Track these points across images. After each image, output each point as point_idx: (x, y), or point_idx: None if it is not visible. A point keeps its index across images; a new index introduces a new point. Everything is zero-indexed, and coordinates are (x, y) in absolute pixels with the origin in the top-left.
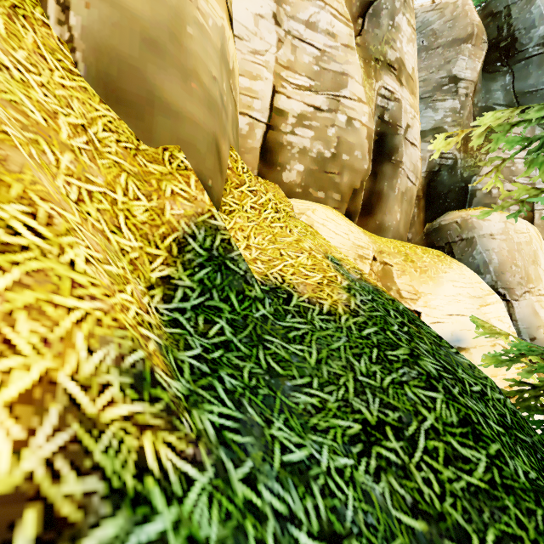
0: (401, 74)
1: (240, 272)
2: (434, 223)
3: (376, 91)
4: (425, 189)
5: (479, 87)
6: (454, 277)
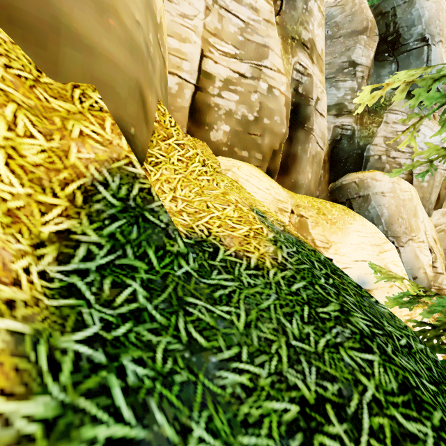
0: (313, 53)
1: (161, 225)
2: (337, 183)
3: (292, 65)
4: (329, 155)
5: (372, 72)
6: (358, 228)
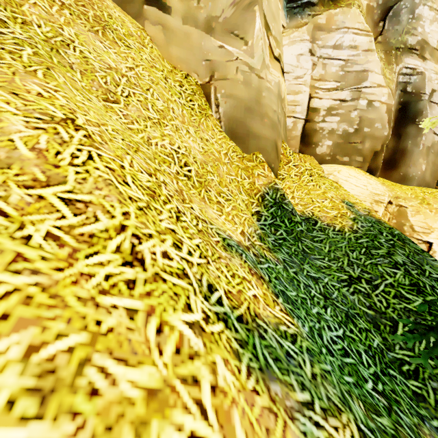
0: (424, 51)
1: (289, 209)
2: None
3: (397, 72)
4: None
5: None
6: None
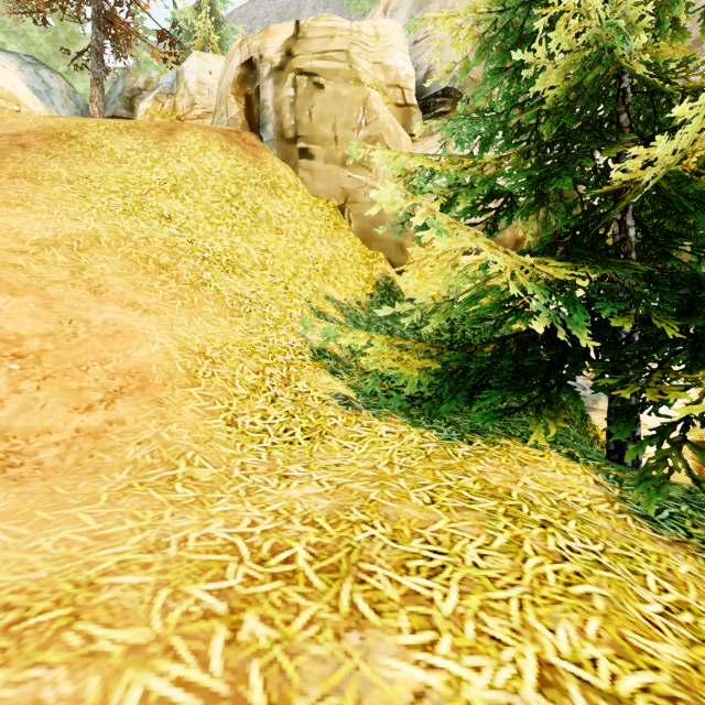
0: None
1: (396, 291)
2: None
3: None
4: None
5: None
6: None
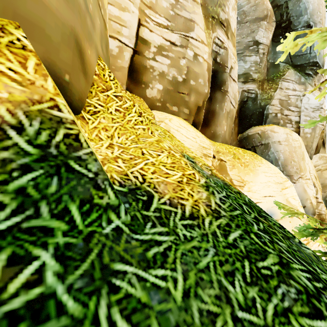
0: (228, 31)
1: (89, 174)
2: (244, 134)
3: (213, 39)
4: (238, 112)
5: (270, 50)
6: (265, 169)
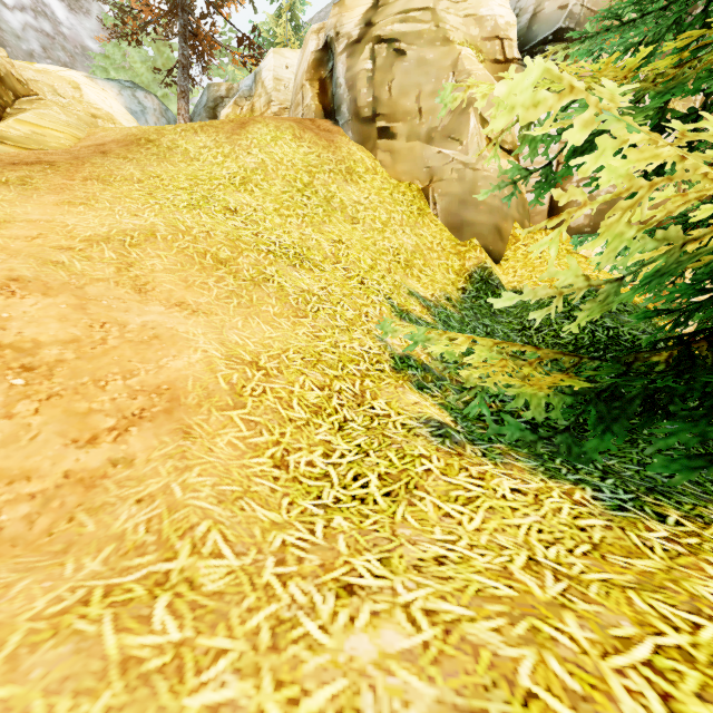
0: None
1: (495, 284)
2: None
3: (700, 100)
4: None
5: None
6: None
